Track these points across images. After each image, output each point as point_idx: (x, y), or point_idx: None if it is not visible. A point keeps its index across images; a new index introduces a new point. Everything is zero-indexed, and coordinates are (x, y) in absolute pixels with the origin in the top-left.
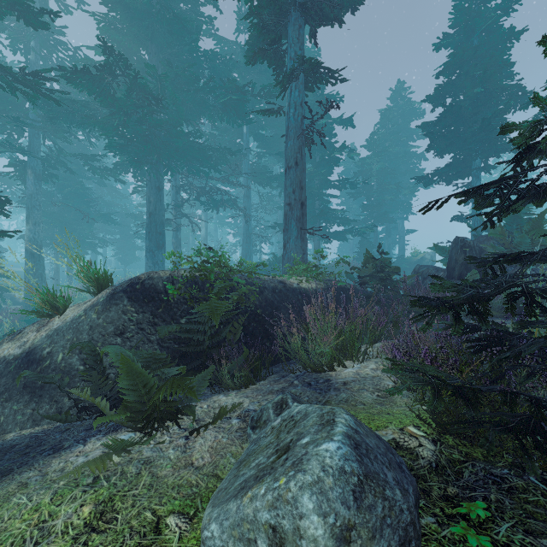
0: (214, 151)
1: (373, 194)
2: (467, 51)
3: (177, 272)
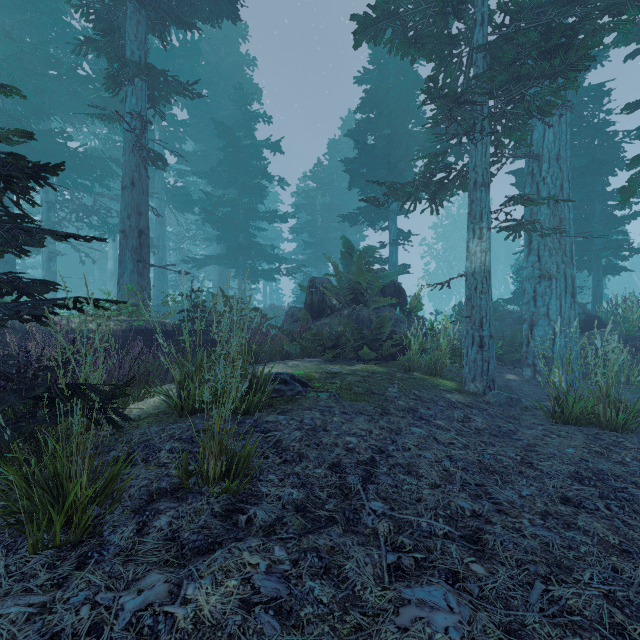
0: (96, 160)
1: (316, 231)
2: (380, 91)
3: None
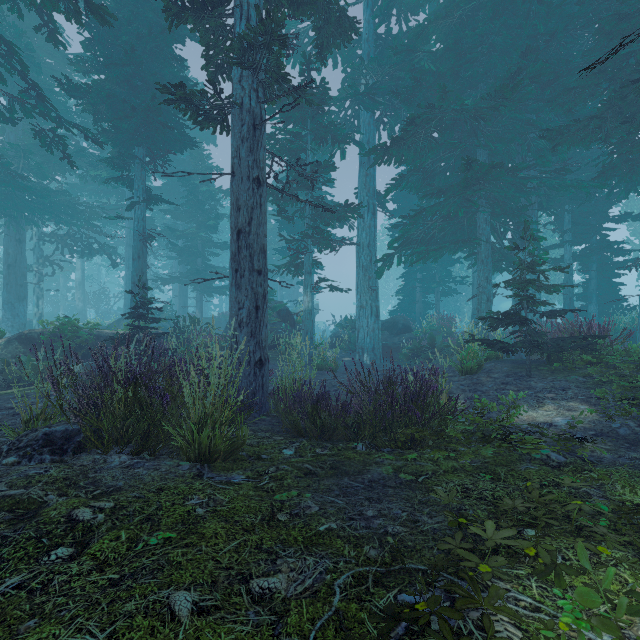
0: (86, 207)
1: None
2: None
3: (46, 329)
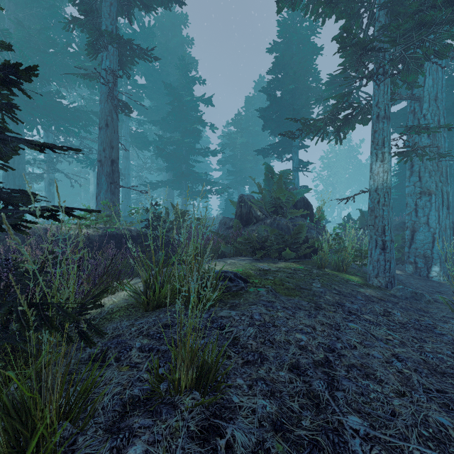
0: (81, 113)
1: (236, 162)
2: (286, 57)
3: None
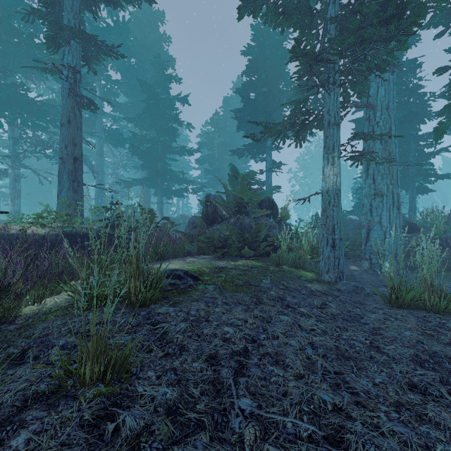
0: (49, 107)
1: (214, 162)
2: (259, 60)
3: None
